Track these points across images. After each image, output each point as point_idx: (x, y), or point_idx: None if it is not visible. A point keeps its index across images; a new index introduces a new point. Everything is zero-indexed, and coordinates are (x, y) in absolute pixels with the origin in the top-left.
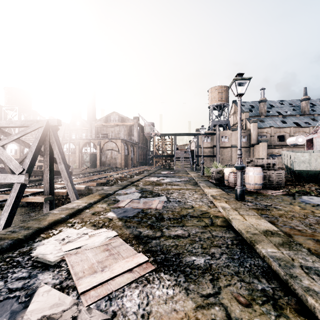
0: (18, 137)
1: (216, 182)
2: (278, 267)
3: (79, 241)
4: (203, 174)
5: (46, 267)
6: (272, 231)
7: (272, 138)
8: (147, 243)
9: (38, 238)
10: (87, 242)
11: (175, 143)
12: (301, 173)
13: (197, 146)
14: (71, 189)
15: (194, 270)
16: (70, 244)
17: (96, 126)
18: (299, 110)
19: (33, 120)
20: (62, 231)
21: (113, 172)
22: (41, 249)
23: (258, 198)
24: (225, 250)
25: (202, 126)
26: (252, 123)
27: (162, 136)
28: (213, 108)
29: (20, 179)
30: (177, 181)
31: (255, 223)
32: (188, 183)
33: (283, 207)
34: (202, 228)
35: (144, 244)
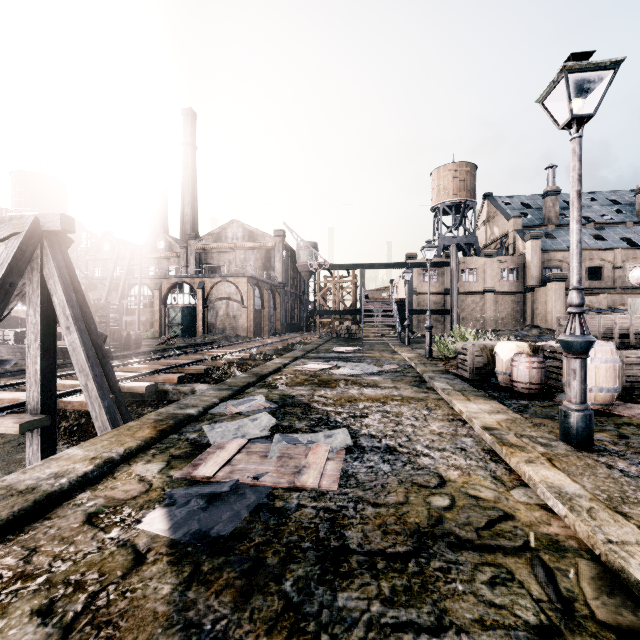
0: None
1: (472, 378)
2: None
3: None
4: (430, 354)
5: None
6: None
7: None
8: None
9: None
10: None
11: (361, 284)
12: None
13: (410, 290)
14: (97, 399)
15: None
16: None
17: (197, 250)
18: (631, 213)
19: (2, 217)
20: None
21: (227, 348)
22: None
23: (630, 439)
24: None
25: (428, 241)
26: (530, 240)
27: (334, 269)
28: (442, 210)
29: None
30: (373, 374)
31: None
32: (402, 380)
33: None
34: None
35: None
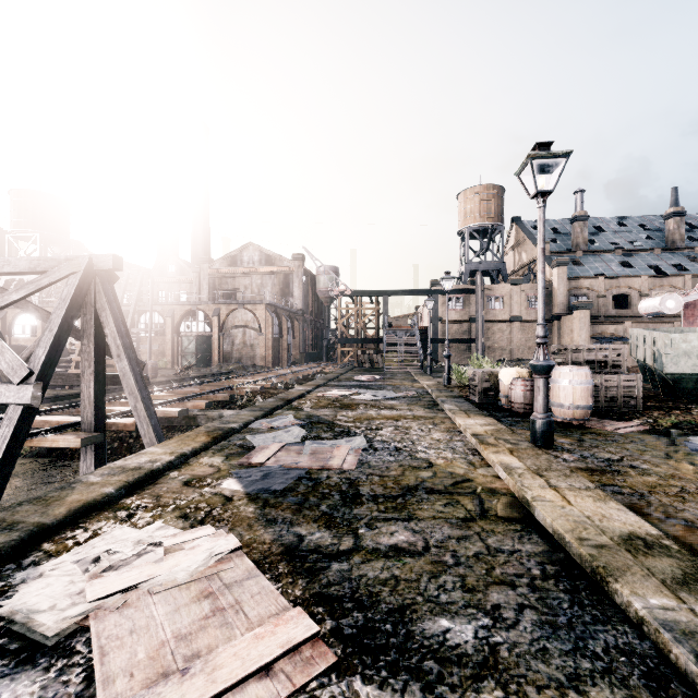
0: (21, 296)
1: (480, 401)
2: (694, 665)
3: (136, 566)
4: (448, 382)
5: (30, 653)
6: (646, 537)
7: (600, 300)
8: (318, 571)
9: (34, 556)
10: (158, 571)
11: (384, 312)
12: (681, 381)
13: (434, 318)
14: (145, 418)
15: (449, 667)
16: (111, 576)
17: (210, 274)
18: (660, 239)
19: (58, 257)
20: (99, 534)
21: (246, 377)
22: (29, 594)
23: (585, 442)
24: (527, 595)
25: (446, 272)
26: (557, 267)
27: (356, 296)
28: (469, 234)
29: (22, 394)
30: (391, 399)
31: (596, 512)
32: (417, 404)
33: (651, 465)
34: (458, 525)
35: (310, 574)
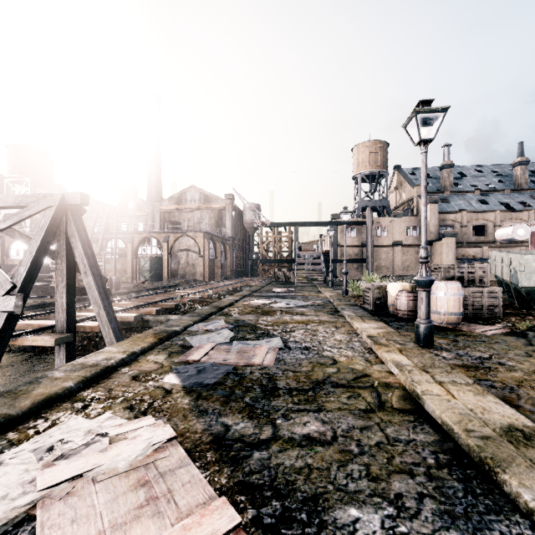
0: (8, 225)
1: (372, 309)
2: None
3: (83, 455)
4: (346, 293)
5: None
6: (524, 429)
7: (463, 230)
8: (241, 460)
9: None
10: (102, 460)
11: (296, 238)
12: (533, 293)
13: (334, 244)
14: (106, 322)
15: None
16: (61, 465)
17: (162, 210)
18: (509, 182)
19: (37, 194)
20: (57, 424)
21: (189, 289)
22: None
23: (459, 342)
24: (425, 484)
25: (344, 207)
26: (429, 204)
27: (273, 226)
28: (361, 179)
29: (6, 304)
30: (301, 306)
31: (477, 405)
32: (322, 310)
33: (516, 362)
34: (361, 416)
35: (234, 463)
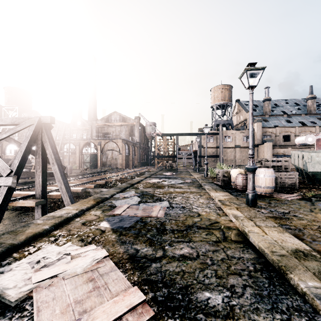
0: (7, 135)
1: (221, 184)
2: None
3: (57, 265)
4: (207, 176)
5: (2, 310)
6: (304, 251)
7: (277, 138)
8: (145, 268)
9: (8, 260)
10: (67, 268)
11: (177, 143)
12: (316, 175)
13: (200, 146)
14: (65, 192)
15: (210, 317)
16: (45, 270)
17: (97, 126)
18: (304, 109)
19: (24, 117)
20: (40, 249)
21: (113, 173)
22: (4, 279)
23: (272, 204)
24: (247, 280)
25: (206, 125)
26: (257, 122)
27: (163, 136)
28: (216, 107)
29: (7, 181)
30: (180, 183)
31: (279, 238)
32: (192, 186)
33: (303, 215)
34: (213, 244)
35: (141, 269)
